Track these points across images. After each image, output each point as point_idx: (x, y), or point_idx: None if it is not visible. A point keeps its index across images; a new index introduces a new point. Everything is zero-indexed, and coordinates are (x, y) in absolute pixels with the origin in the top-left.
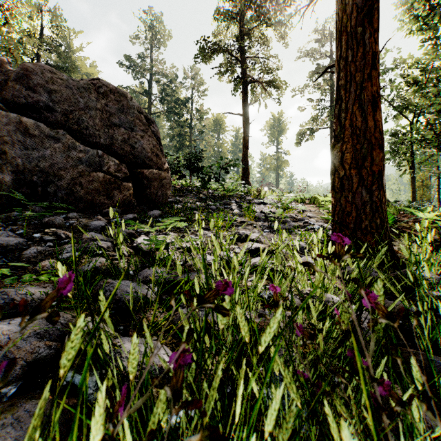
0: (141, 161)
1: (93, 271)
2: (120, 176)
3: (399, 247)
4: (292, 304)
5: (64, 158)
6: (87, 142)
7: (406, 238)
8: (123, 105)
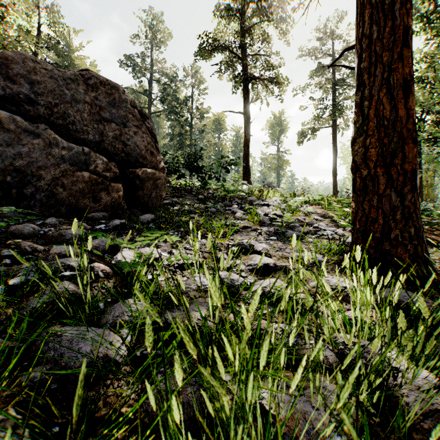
0: (134, 159)
1: (45, 307)
2: (109, 175)
3: None
4: None
5: (44, 155)
6: (74, 139)
7: None
8: (115, 99)
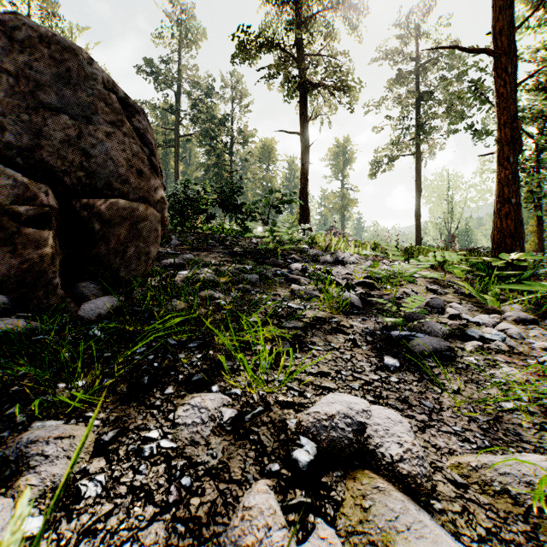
0: (104, 183)
1: None
2: (28, 212)
3: None
4: None
5: None
6: None
7: None
8: (69, 70)
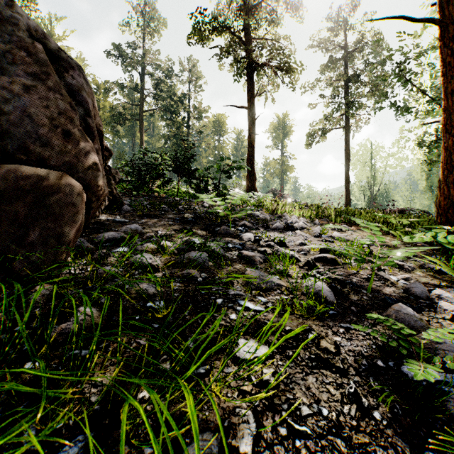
0: (18, 146)
1: None
2: None
3: None
4: None
5: None
6: None
7: None
8: None
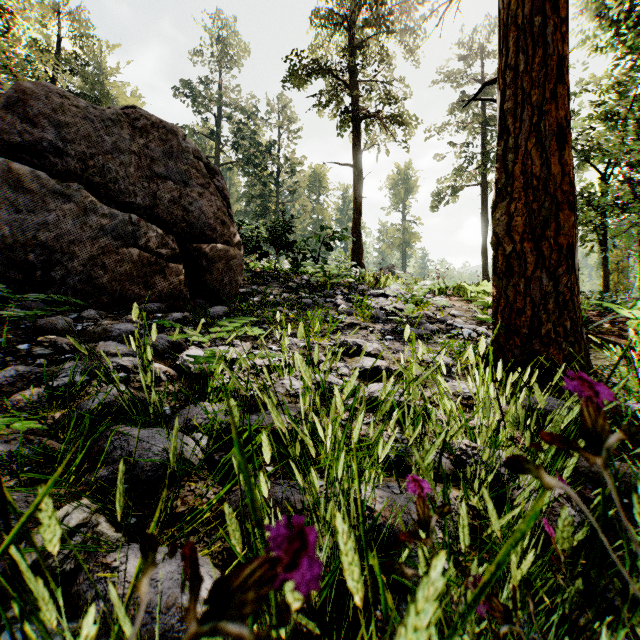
0: (199, 231)
1: (101, 410)
2: (165, 253)
3: (596, 364)
4: (447, 494)
5: (78, 225)
6: (116, 203)
7: (618, 352)
8: (172, 147)
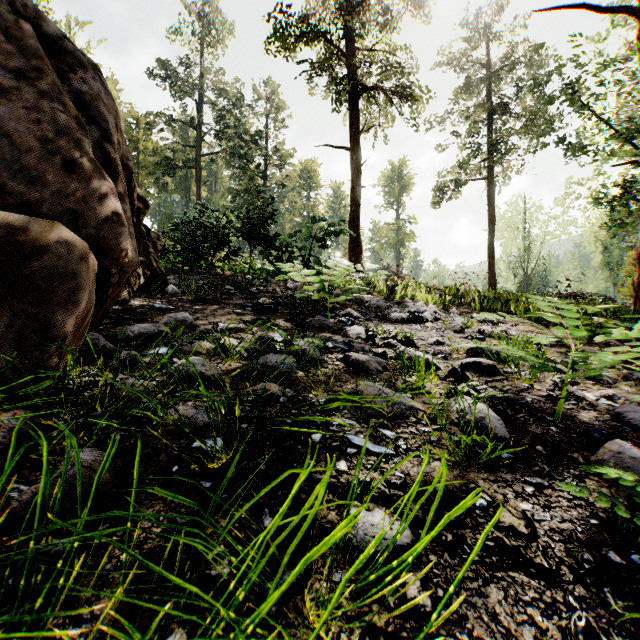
0: None
1: None
2: None
3: None
4: None
5: None
6: None
7: None
8: None
